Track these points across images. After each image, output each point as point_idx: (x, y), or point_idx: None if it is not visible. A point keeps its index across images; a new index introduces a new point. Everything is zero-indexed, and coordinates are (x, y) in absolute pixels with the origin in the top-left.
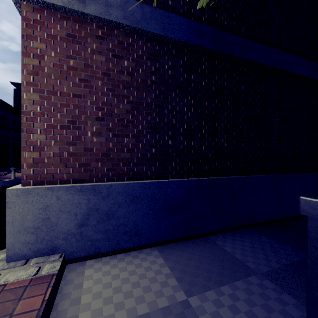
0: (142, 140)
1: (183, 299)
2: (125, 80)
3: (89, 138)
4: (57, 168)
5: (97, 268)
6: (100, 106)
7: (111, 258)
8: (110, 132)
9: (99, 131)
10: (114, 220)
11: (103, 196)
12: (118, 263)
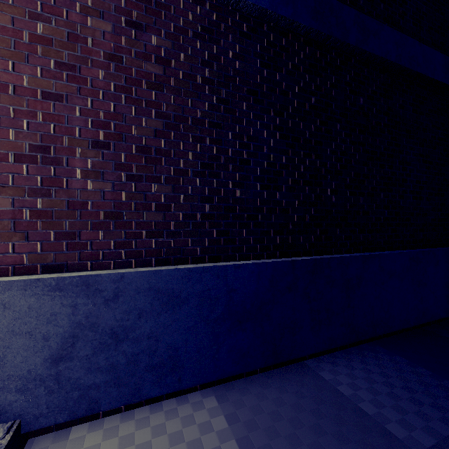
0: (186, 189)
1: None
2: (152, 73)
3: (77, 182)
4: (8, 243)
5: (91, 446)
6: (101, 120)
7: (123, 418)
8: (121, 171)
9: (100, 169)
10: (128, 345)
11: (105, 297)
12: (135, 432)
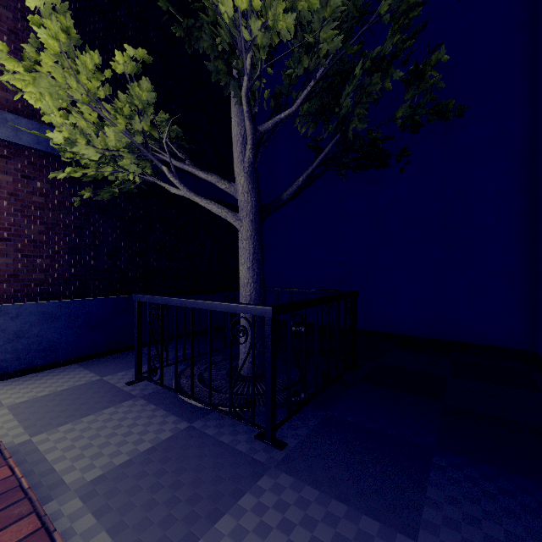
0: (60, 261)
1: (98, 379)
2: (38, 201)
3: None
4: None
5: (6, 384)
6: (5, 227)
7: (21, 377)
8: (18, 253)
9: (5, 252)
10: (25, 340)
11: (11, 316)
12: (31, 378)
